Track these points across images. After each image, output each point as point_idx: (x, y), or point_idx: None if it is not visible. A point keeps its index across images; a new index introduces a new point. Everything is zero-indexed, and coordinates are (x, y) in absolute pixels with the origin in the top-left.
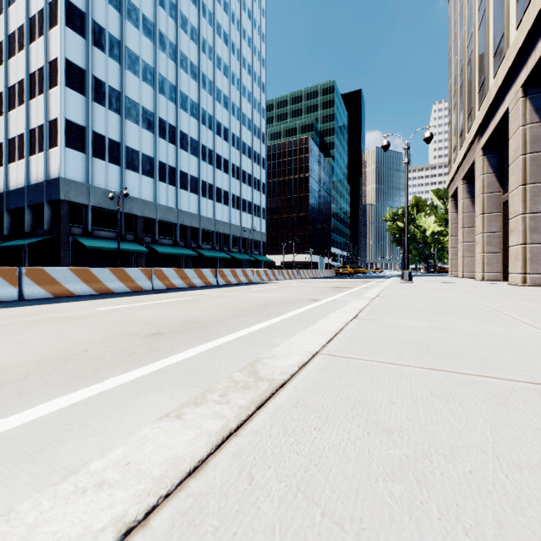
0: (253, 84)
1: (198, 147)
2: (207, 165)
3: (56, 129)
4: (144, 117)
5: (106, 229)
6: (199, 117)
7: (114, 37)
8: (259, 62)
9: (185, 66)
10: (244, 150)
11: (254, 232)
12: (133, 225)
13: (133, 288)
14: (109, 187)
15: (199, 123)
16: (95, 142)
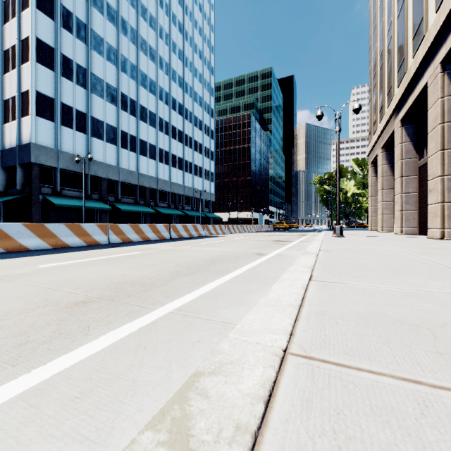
0: (203, 67)
1: (156, 119)
2: (164, 135)
3: (27, 100)
4: (108, 91)
5: (74, 189)
6: (157, 94)
7: (81, 21)
8: (208, 48)
9: (144, 49)
10: (196, 122)
11: (205, 193)
12: (98, 186)
13: (90, 242)
14: (76, 152)
15: (157, 99)
16: (63, 112)
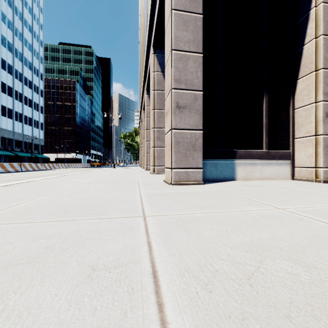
0: (33, 39)
1: None
2: None
3: None
4: None
5: None
6: None
7: None
8: (38, 25)
9: None
10: (26, 82)
11: (34, 138)
12: None
13: None
14: None
15: None
16: None
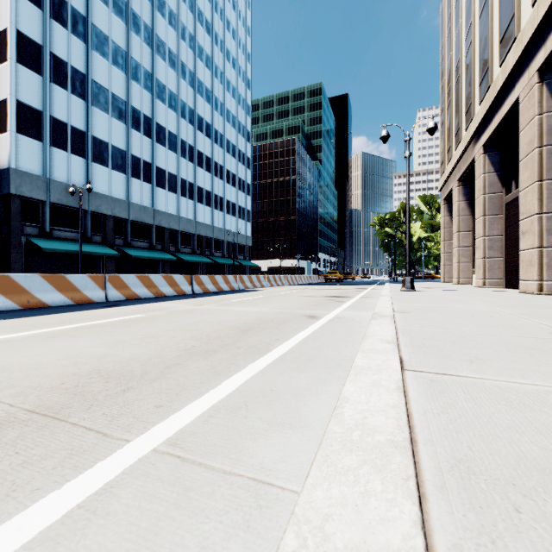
0: (237, 78)
1: (177, 142)
2: (187, 162)
3: (5, 112)
4: (114, 104)
5: (69, 229)
6: (179, 110)
7: (78, 12)
8: (244, 56)
9: (162, 52)
10: (228, 148)
11: (239, 236)
12: (101, 225)
13: (78, 300)
14: (72, 181)
15: (179, 116)
16: (54, 129)
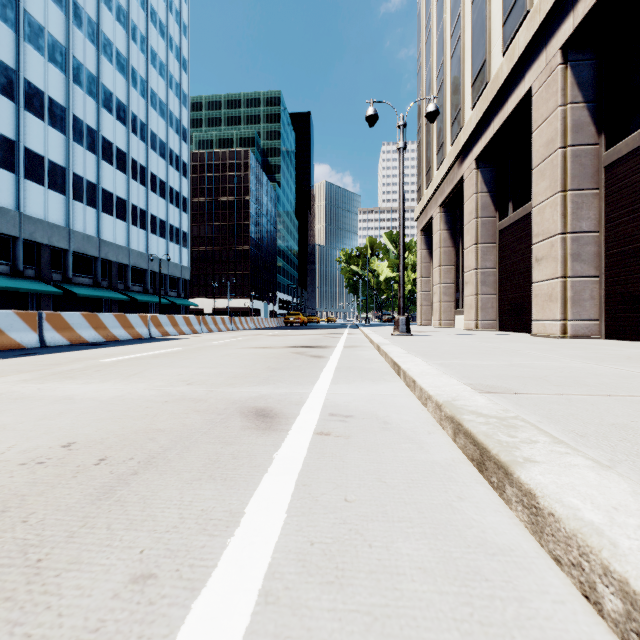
0: (168, 52)
1: (65, 118)
2: (85, 151)
3: None
4: None
5: None
6: (69, 70)
7: None
8: (177, 25)
9: None
10: (154, 143)
11: (171, 265)
12: None
13: None
14: None
15: (69, 80)
16: None
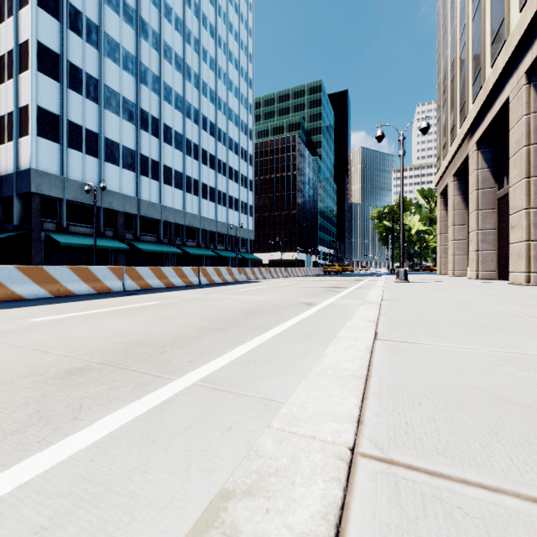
0: (240, 79)
1: (182, 141)
2: (192, 160)
3: (26, 117)
4: (124, 107)
5: (84, 225)
6: (184, 111)
7: (92, 22)
8: (246, 57)
9: (169, 56)
10: (231, 145)
11: (241, 230)
12: (112, 221)
13: (100, 289)
14: (86, 180)
15: (184, 117)
16: (70, 132)
